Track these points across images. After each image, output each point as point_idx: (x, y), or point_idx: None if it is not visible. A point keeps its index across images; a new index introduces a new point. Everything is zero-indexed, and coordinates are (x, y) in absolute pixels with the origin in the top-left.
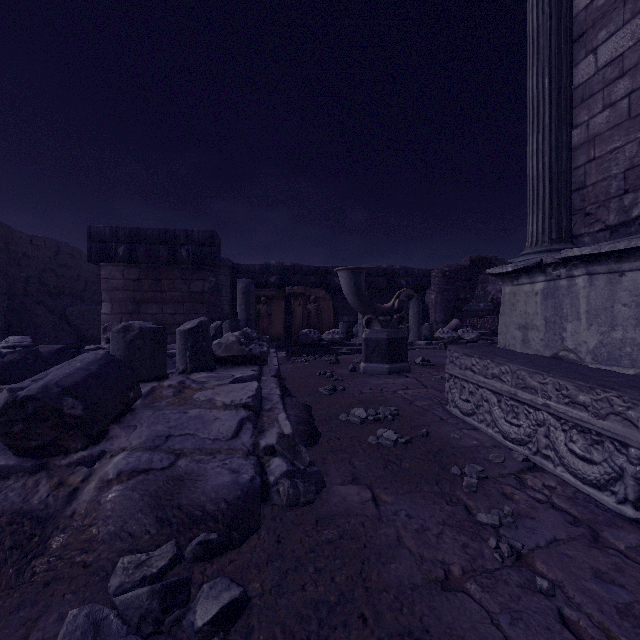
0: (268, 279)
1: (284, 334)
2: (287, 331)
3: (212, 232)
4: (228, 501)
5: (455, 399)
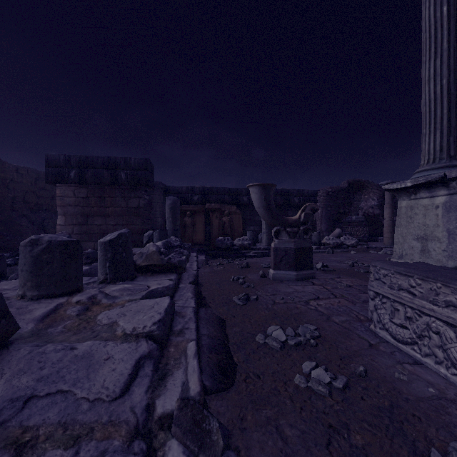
0: (192, 198)
1: (204, 240)
2: (207, 238)
3: (146, 159)
4: None
5: (384, 321)
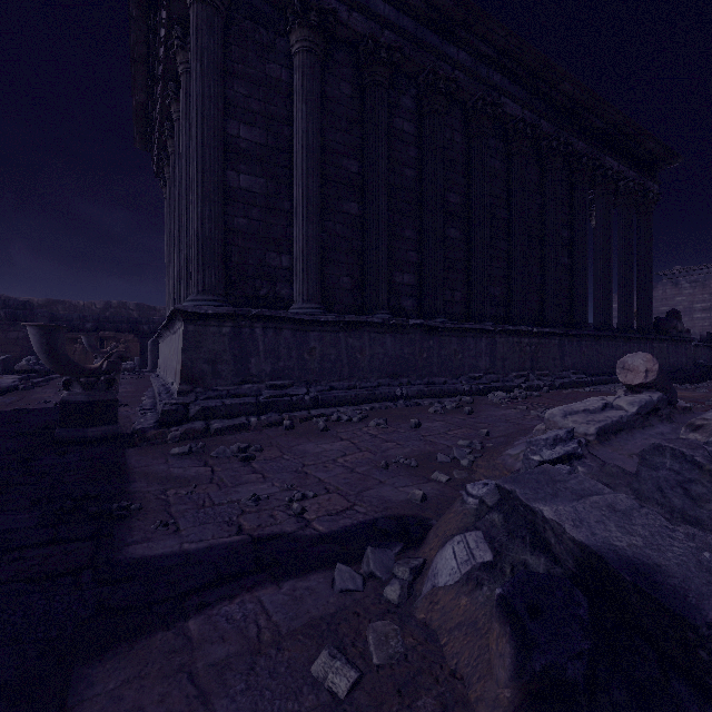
0: (85, 326)
1: None
2: None
3: (25, 301)
4: (7, 387)
5: None
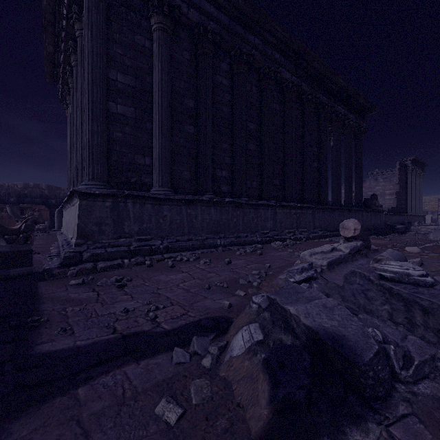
0: (9, 199)
1: None
2: None
3: None
4: None
5: None
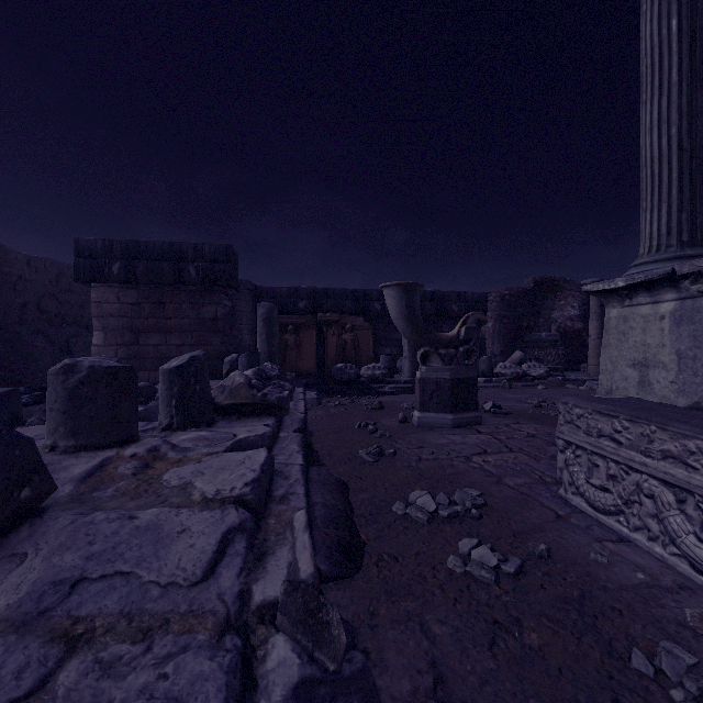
0: (297, 304)
1: (315, 369)
2: (319, 365)
3: (227, 246)
4: None
5: (578, 482)
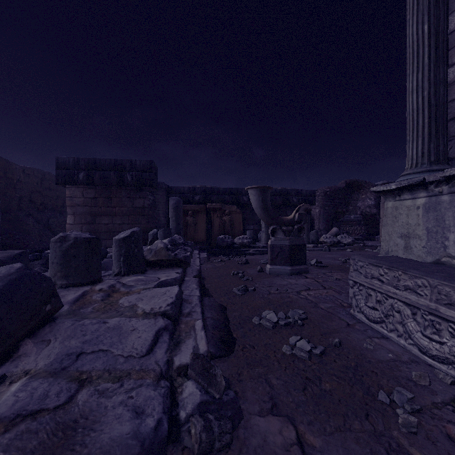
0: (194, 198)
1: (206, 238)
2: (208, 236)
3: (150, 161)
4: None
5: (360, 305)
